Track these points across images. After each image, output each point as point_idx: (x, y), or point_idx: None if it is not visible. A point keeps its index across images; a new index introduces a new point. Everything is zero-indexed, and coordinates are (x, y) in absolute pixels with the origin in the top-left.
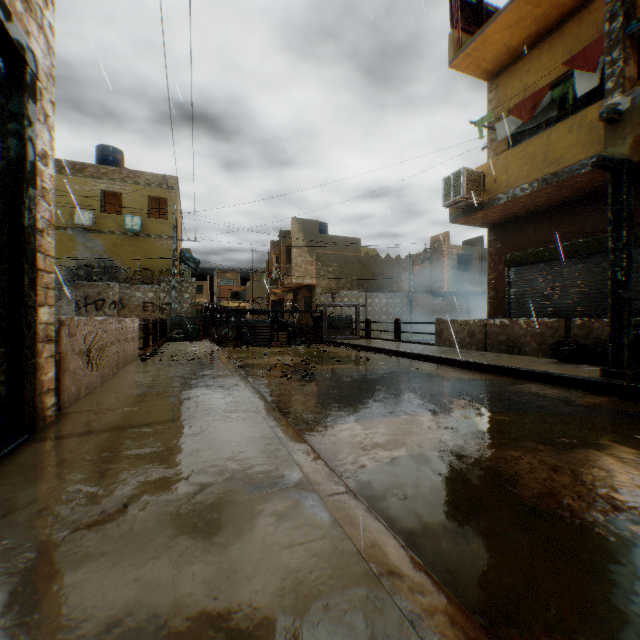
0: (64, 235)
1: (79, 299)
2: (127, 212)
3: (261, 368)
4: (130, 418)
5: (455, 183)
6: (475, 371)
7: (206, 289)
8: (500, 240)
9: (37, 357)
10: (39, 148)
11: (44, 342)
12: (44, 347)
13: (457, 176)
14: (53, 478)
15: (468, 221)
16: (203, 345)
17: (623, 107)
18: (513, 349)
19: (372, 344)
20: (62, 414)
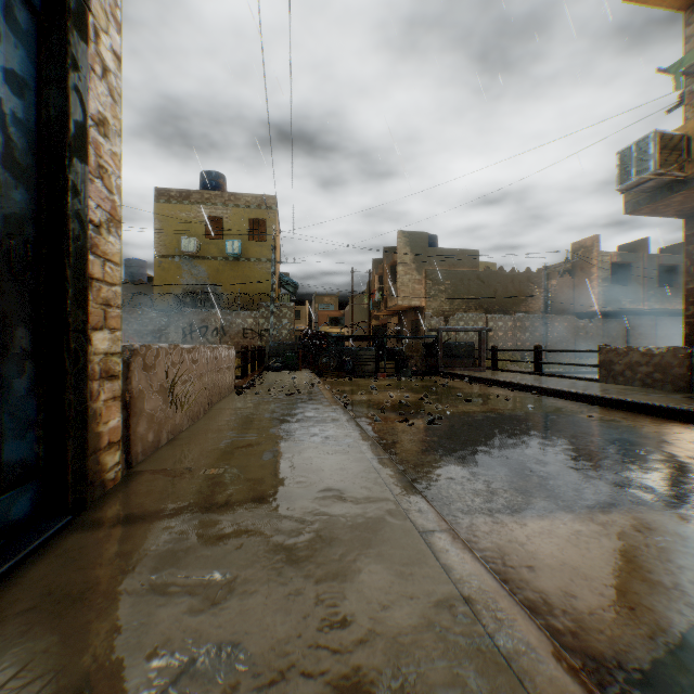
0: (171, 263)
1: (184, 326)
2: (228, 236)
3: (371, 407)
4: (209, 489)
5: (638, 155)
6: (690, 424)
7: (304, 315)
8: None
9: (87, 401)
10: (92, 109)
11: (101, 379)
12: (101, 386)
13: (642, 145)
14: (57, 638)
15: (654, 209)
16: (302, 375)
17: None
18: None
19: (506, 378)
20: (130, 473)
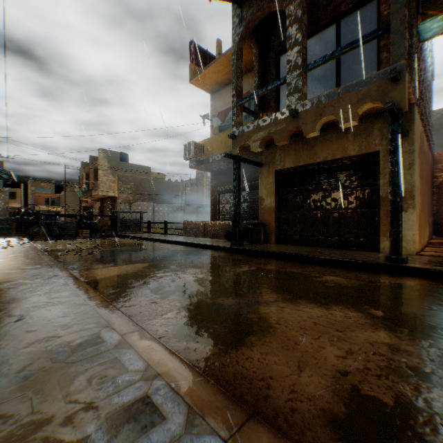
0: None
1: None
2: None
3: (63, 251)
4: None
5: (189, 148)
6: (190, 247)
7: (21, 195)
8: (216, 179)
9: None
10: None
11: None
12: None
13: (190, 145)
14: None
15: (199, 168)
16: (17, 239)
17: (237, 134)
18: (215, 236)
19: (147, 236)
20: None
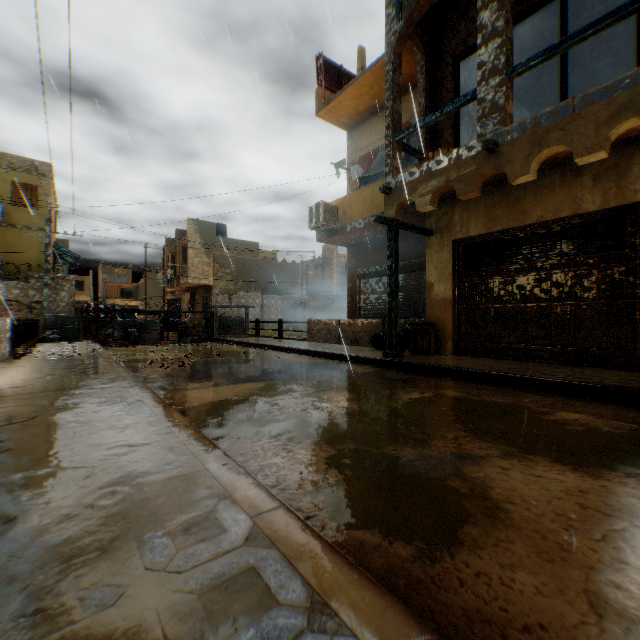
0: None
1: None
2: None
3: (143, 362)
4: (22, 391)
5: (316, 212)
6: (320, 358)
7: (89, 285)
8: (355, 258)
9: None
10: None
11: None
12: None
13: (317, 207)
14: None
15: (330, 241)
16: (85, 345)
17: (393, 185)
18: (355, 342)
19: (256, 341)
20: None
